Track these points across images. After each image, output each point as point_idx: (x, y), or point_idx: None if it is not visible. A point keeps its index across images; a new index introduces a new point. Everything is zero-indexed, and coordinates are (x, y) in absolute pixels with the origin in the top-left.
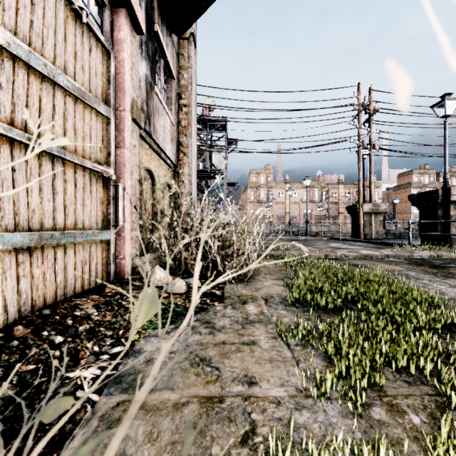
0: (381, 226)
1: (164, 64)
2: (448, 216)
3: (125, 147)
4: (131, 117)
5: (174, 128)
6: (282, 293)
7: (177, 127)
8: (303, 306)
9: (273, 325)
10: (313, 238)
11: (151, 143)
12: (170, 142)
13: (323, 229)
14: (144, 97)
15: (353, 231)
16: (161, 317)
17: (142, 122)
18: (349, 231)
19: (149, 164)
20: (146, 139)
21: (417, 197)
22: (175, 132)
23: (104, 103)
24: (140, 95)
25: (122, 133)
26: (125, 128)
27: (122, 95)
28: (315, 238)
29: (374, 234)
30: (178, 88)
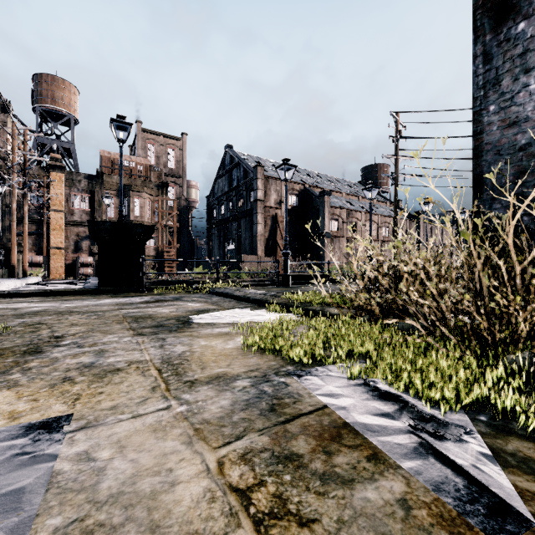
0: None
1: None
2: (143, 254)
3: None
4: None
5: None
6: None
7: None
8: None
9: None
10: None
11: None
12: None
13: None
14: None
15: None
16: None
17: None
18: None
19: None
20: None
21: (112, 226)
22: None
23: None
24: None
25: None
26: None
27: None
28: None
29: None
30: None
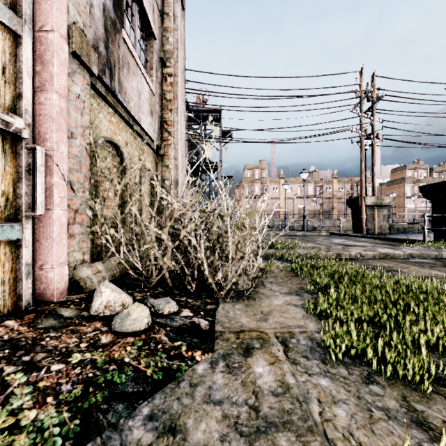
0: (385, 220)
1: (140, 13)
2: None
3: (53, 89)
4: (70, 49)
5: (156, 100)
6: (306, 325)
7: (160, 100)
8: (356, 360)
9: (320, 441)
10: (312, 233)
11: (117, 107)
12: (149, 114)
13: (318, 223)
14: (100, 34)
15: (355, 226)
16: (71, 411)
17: (95, 66)
18: (343, 226)
19: (115, 135)
20: (107, 98)
21: (430, 188)
22: (157, 104)
23: (7, 7)
24: (91, 25)
25: (48, 67)
26: (53, 59)
27: (50, 7)
28: (314, 233)
29: (377, 229)
30: (161, 52)
